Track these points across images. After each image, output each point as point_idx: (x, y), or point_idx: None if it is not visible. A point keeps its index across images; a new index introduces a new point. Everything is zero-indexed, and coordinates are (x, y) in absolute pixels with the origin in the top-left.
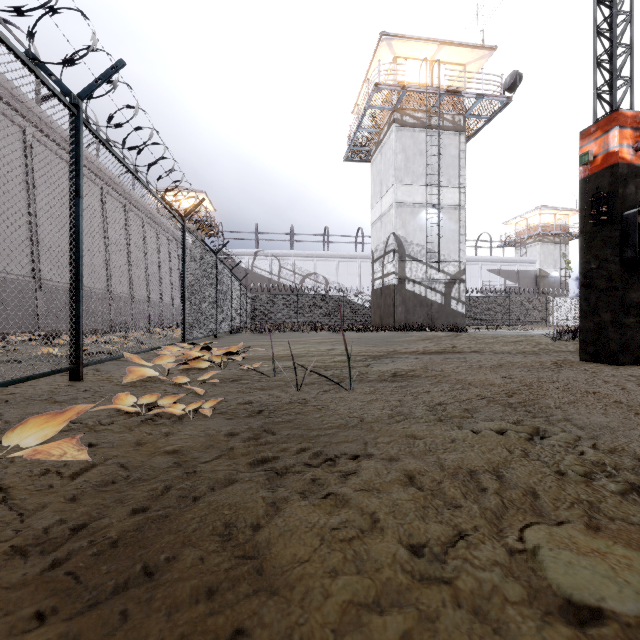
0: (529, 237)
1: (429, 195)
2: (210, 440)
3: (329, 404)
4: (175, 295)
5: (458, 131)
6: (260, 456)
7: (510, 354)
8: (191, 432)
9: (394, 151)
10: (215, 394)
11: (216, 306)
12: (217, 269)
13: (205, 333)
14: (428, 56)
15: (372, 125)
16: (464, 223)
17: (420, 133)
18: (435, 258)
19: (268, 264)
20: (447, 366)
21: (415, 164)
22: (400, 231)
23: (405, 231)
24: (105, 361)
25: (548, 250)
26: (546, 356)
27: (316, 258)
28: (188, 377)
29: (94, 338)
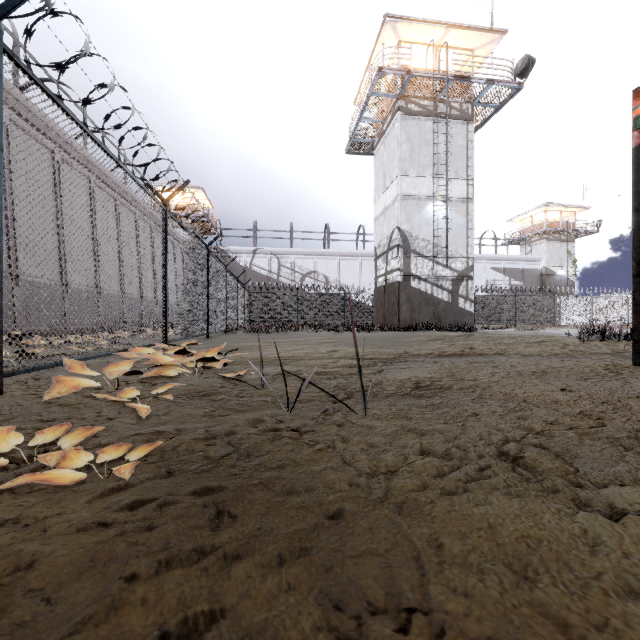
0: (534, 235)
1: (435, 187)
2: (94, 550)
3: (335, 440)
4: (154, 289)
5: (466, 120)
6: (175, 628)
7: (542, 357)
8: (78, 516)
9: (398, 141)
10: (168, 420)
11: (208, 303)
12: (209, 263)
13: (194, 333)
14: (434, 40)
15: (375, 115)
16: (472, 217)
17: (426, 122)
18: (442, 254)
19: (267, 262)
20: (478, 373)
21: (421, 154)
22: (405, 225)
23: (410, 225)
24: (44, 368)
25: (554, 248)
26: (587, 359)
27: (316, 256)
28: (146, 390)
29: (72, 338)
